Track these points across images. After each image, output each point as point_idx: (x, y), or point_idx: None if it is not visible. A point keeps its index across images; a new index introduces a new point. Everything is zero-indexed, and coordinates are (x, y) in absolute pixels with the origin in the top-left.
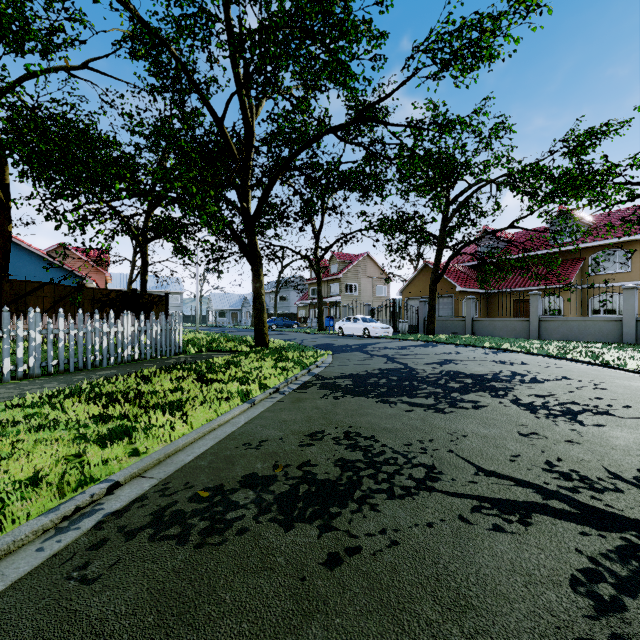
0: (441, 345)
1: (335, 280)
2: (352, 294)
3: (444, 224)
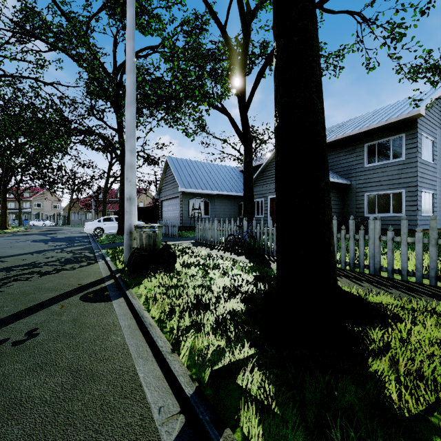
0: (66, 227)
1: (27, 200)
2: (38, 208)
3: (73, 192)
